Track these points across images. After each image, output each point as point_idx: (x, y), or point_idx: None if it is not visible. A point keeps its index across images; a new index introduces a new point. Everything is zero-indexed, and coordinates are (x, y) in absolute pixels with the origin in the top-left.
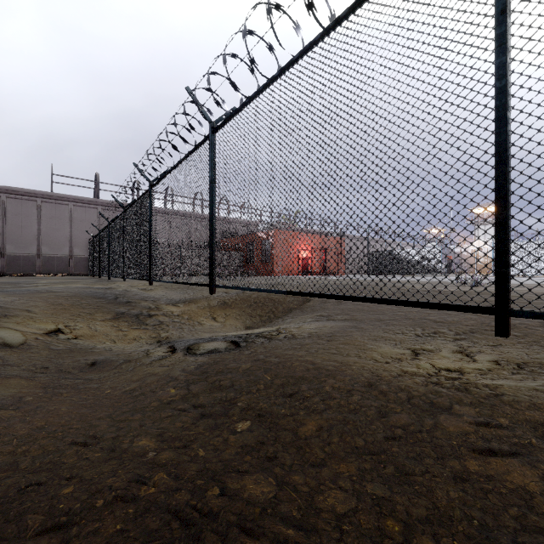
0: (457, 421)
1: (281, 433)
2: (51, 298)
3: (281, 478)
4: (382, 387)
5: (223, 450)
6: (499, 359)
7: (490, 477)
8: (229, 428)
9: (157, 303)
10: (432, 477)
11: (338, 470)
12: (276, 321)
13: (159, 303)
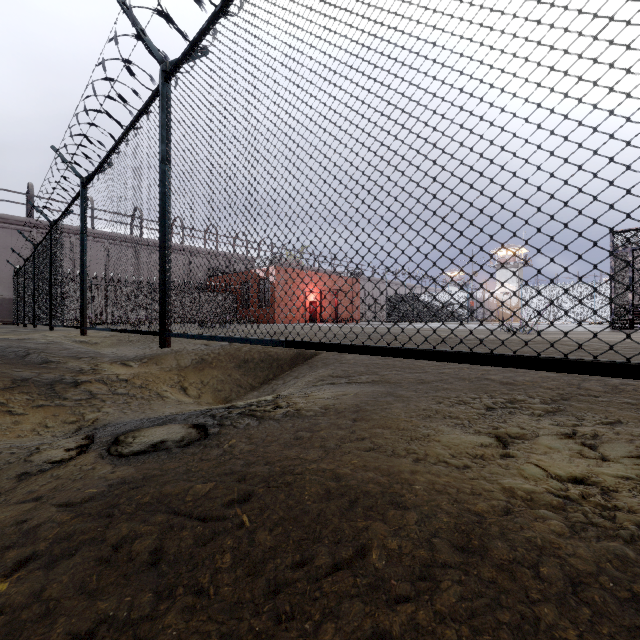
0: None
1: None
2: None
3: None
4: (495, 550)
5: None
6: (639, 449)
7: None
8: None
9: (97, 361)
10: None
11: None
12: (275, 384)
13: (100, 362)
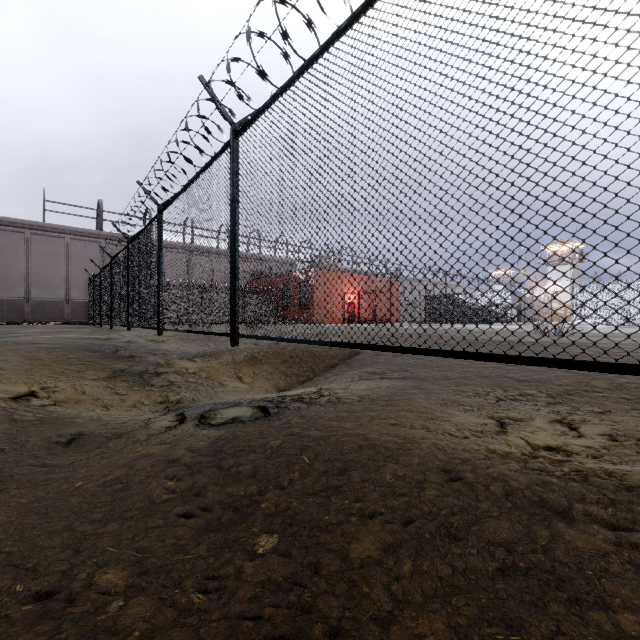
0: (585, 533)
1: (324, 554)
2: (28, 352)
3: None
4: (465, 476)
5: (234, 589)
6: (613, 431)
7: None
8: (245, 547)
9: (169, 357)
10: None
11: (416, 630)
12: (317, 380)
13: (171, 358)
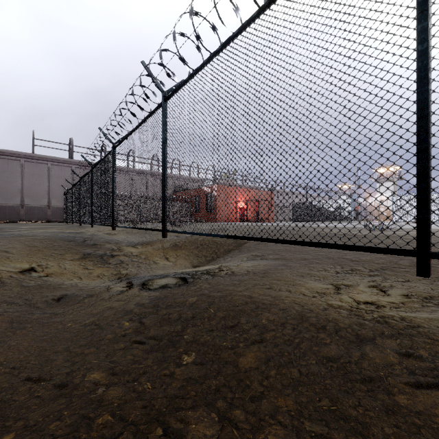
0: (382, 352)
1: (223, 365)
2: (27, 241)
3: (223, 415)
4: (311, 319)
5: (169, 383)
6: (409, 293)
7: (419, 410)
8: (175, 361)
9: (119, 245)
10: (365, 411)
11: (277, 404)
12: (218, 260)
13: (121, 245)
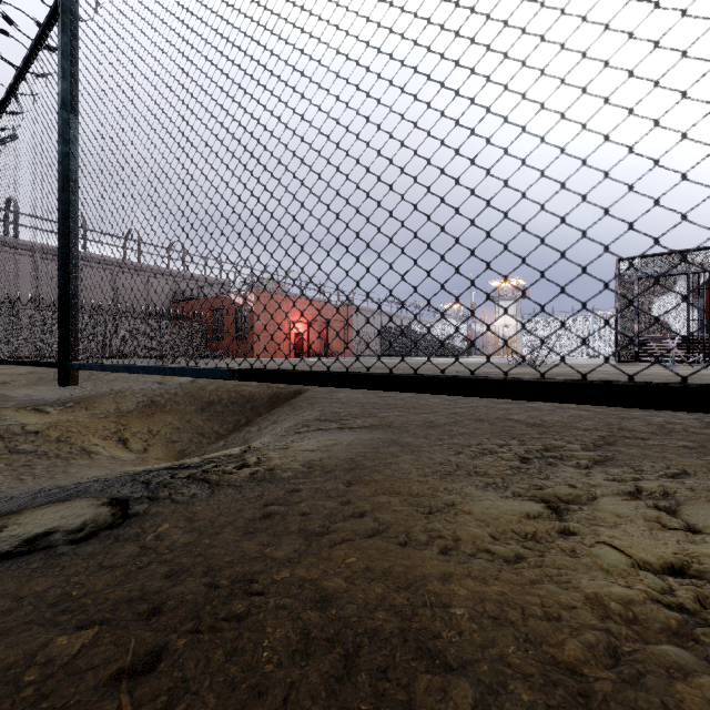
0: None
1: None
2: None
3: None
4: None
5: None
6: None
7: None
8: None
9: None
10: None
11: None
12: (248, 432)
13: (0, 408)
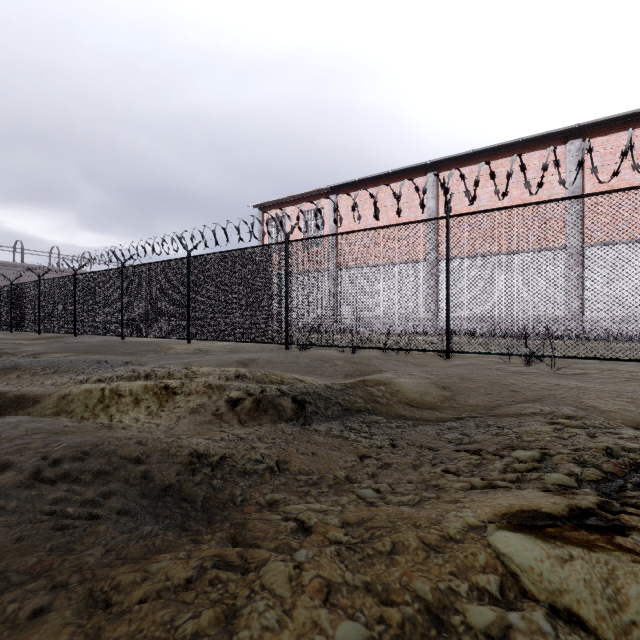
0: None
1: None
2: None
3: None
4: None
5: None
6: None
7: None
8: None
9: None
10: None
11: None
12: None
13: None
